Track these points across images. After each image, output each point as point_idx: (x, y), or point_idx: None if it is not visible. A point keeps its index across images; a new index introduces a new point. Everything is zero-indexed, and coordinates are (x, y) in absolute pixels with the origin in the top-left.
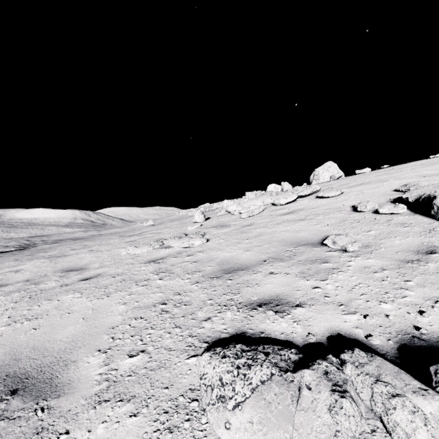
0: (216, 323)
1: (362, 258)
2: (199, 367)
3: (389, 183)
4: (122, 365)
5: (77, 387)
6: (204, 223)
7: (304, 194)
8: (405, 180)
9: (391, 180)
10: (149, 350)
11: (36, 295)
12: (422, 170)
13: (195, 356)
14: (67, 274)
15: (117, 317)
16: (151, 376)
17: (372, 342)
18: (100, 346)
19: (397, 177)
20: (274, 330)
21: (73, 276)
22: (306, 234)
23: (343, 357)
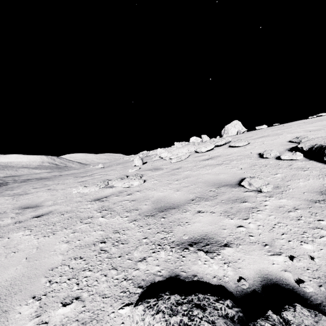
0: (150, 264)
1: (275, 198)
2: (132, 322)
3: (284, 136)
4: (53, 317)
5: None
6: (142, 167)
7: (220, 144)
8: (295, 134)
9: (284, 133)
10: (83, 297)
11: None
12: (306, 126)
13: (129, 304)
14: (23, 211)
15: (58, 257)
16: None
17: (305, 290)
18: (36, 291)
19: (288, 131)
20: (206, 273)
21: (28, 213)
22: (224, 176)
23: (285, 315)
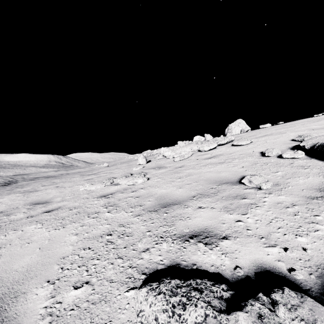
0: (153, 254)
1: (274, 195)
2: (136, 302)
3: (287, 135)
4: (66, 298)
5: (21, 322)
6: (145, 165)
7: (223, 143)
8: (299, 132)
9: (288, 132)
10: (92, 282)
11: (5, 225)
12: (310, 125)
13: (134, 288)
14: (34, 206)
15: (69, 247)
16: (92, 311)
17: (296, 277)
18: (50, 276)
19: (292, 130)
20: (204, 262)
21: (39, 209)
22: (226, 174)
23: (274, 297)
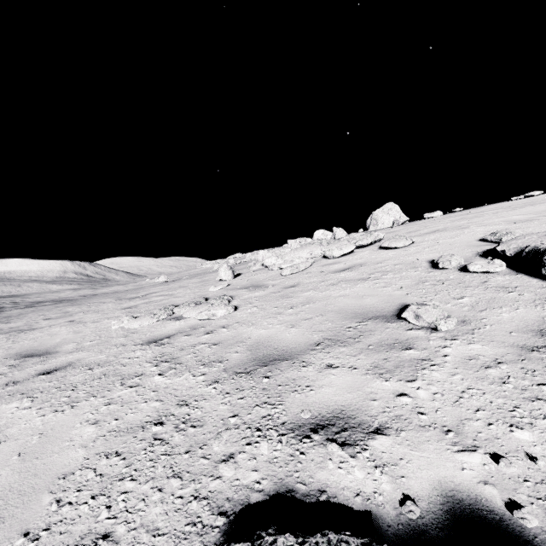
0: (242, 467)
1: (462, 343)
2: None
3: (472, 230)
4: None
5: None
6: (232, 282)
7: (364, 243)
8: (491, 227)
9: (472, 226)
10: (117, 535)
11: None
12: (508, 214)
13: None
14: (23, 361)
15: (77, 451)
16: None
17: (524, 524)
18: (31, 521)
19: (479, 223)
20: (342, 486)
21: (31, 367)
22: (373, 301)
23: None
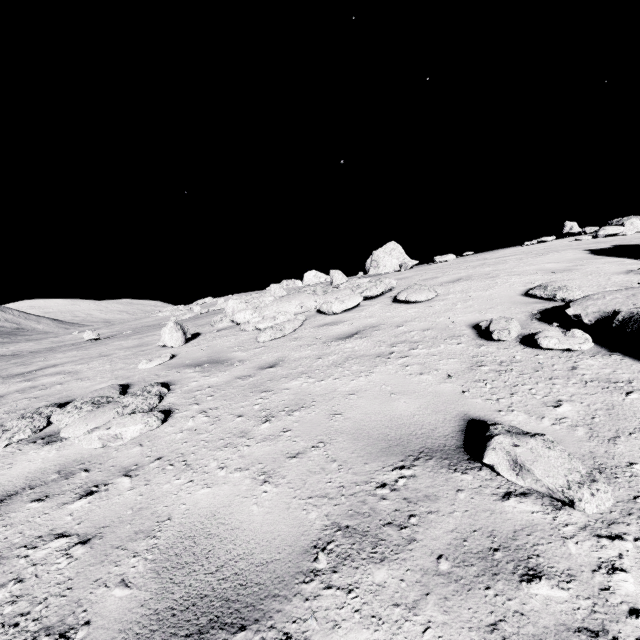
0: None
1: None
2: None
3: (505, 281)
4: None
5: None
6: (180, 351)
7: (373, 294)
8: (528, 277)
9: (502, 275)
10: None
11: None
12: (537, 262)
13: None
14: None
15: None
16: None
17: None
18: None
19: (509, 271)
20: None
21: None
22: (411, 406)
23: None
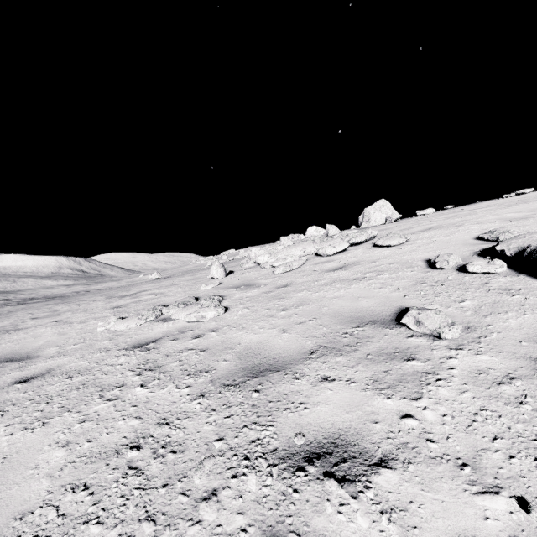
0: (226, 509)
1: (468, 353)
2: None
3: (466, 228)
4: None
5: None
6: (223, 281)
7: (358, 241)
8: (486, 225)
9: (466, 224)
10: None
11: None
12: (502, 212)
13: None
14: (1, 367)
15: (41, 483)
16: None
17: None
18: None
19: (473, 220)
20: None
21: (8, 373)
22: (369, 303)
23: None
